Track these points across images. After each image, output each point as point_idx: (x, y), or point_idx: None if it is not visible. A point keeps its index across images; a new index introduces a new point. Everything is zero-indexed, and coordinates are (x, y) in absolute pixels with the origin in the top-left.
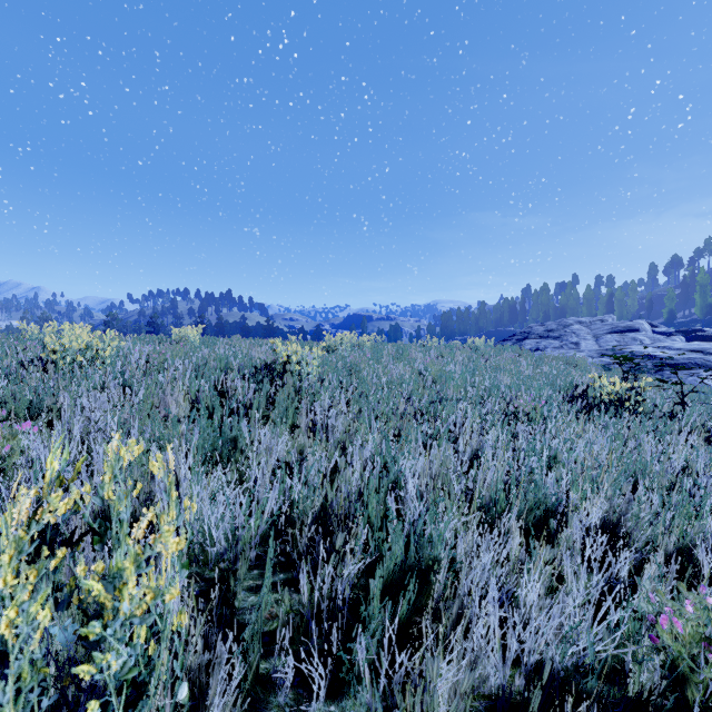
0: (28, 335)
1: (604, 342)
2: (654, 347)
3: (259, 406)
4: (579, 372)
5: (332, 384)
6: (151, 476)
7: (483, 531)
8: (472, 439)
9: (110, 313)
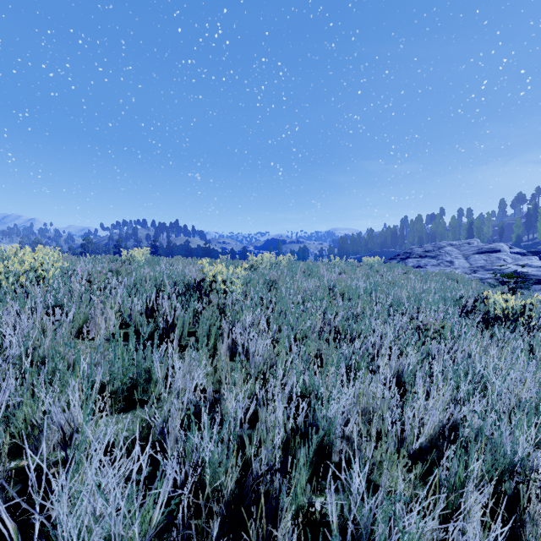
0: (5, 256)
1: (474, 260)
2: (517, 265)
3: (184, 325)
4: (460, 286)
5: (253, 301)
6: (39, 427)
7: (424, 486)
8: (390, 361)
9: (86, 238)
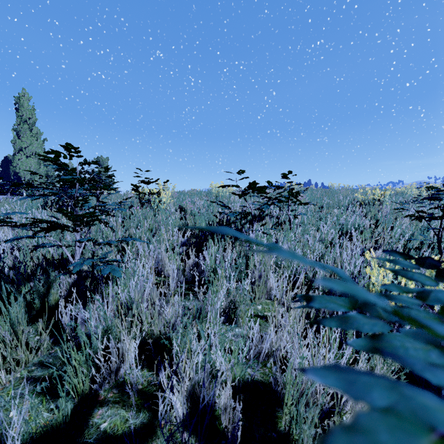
0: None
1: None
2: None
3: None
4: None
5: None
6: None
7: None
8: None
9: None
